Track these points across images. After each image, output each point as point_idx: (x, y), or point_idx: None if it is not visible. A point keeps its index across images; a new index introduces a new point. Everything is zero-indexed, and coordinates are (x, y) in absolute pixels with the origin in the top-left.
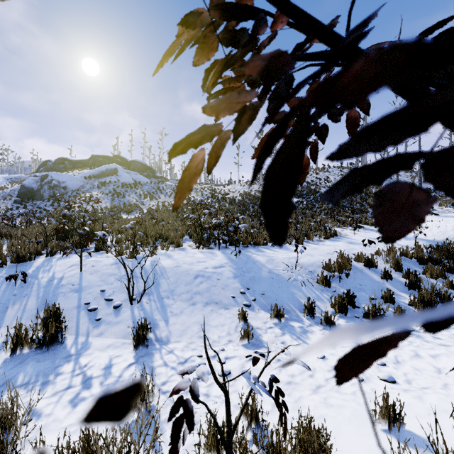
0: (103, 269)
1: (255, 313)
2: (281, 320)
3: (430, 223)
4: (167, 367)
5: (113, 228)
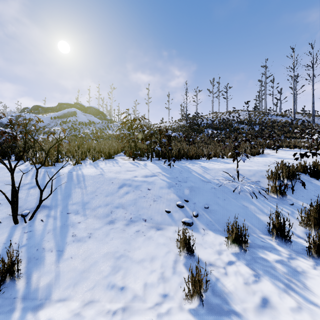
0: (3, 176)
1: (200, 236)
2: (246, 250)
3: None
4: None
5: (52, 144)
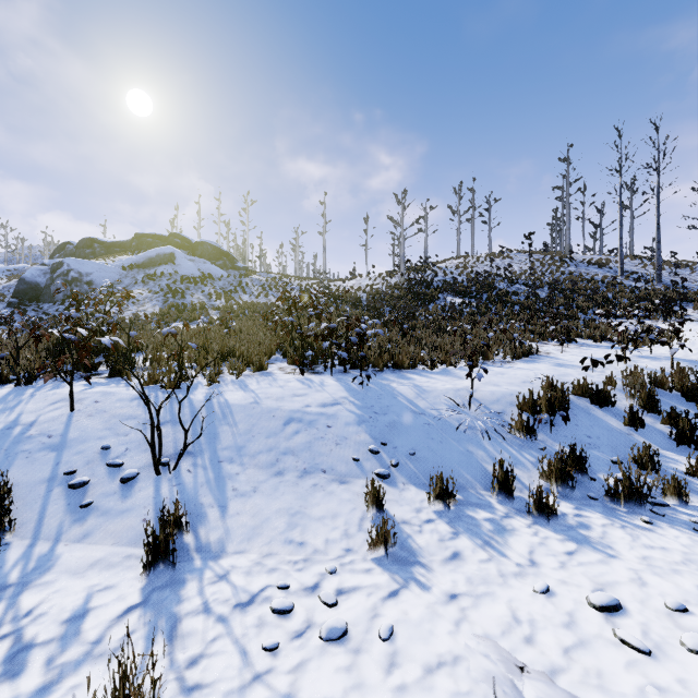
0: (114, 408)
1: (397, 492)
2: (449, 507)
3: (689, 334)
4: (207, 617)
5: (152, 340)
